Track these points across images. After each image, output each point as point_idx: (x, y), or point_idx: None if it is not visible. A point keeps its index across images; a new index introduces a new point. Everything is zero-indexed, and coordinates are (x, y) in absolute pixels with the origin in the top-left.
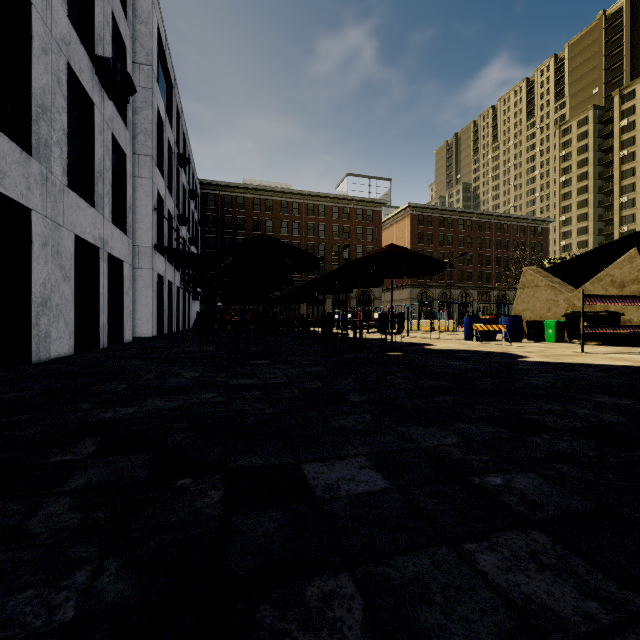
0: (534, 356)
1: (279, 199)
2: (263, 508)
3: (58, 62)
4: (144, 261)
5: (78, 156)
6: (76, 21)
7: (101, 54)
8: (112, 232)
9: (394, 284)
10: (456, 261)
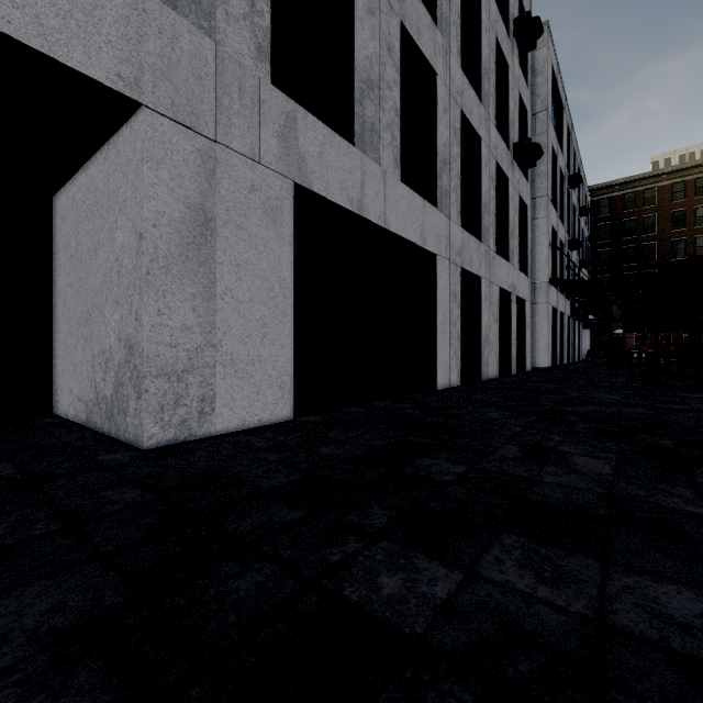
0: None
1: None
2: (702, 450)
3: (491, 166)
4: (539, 296)
5: (497, 225)
6: (496, 122)
7: (512, 135)
8: (518, 277)
9: None
10: None
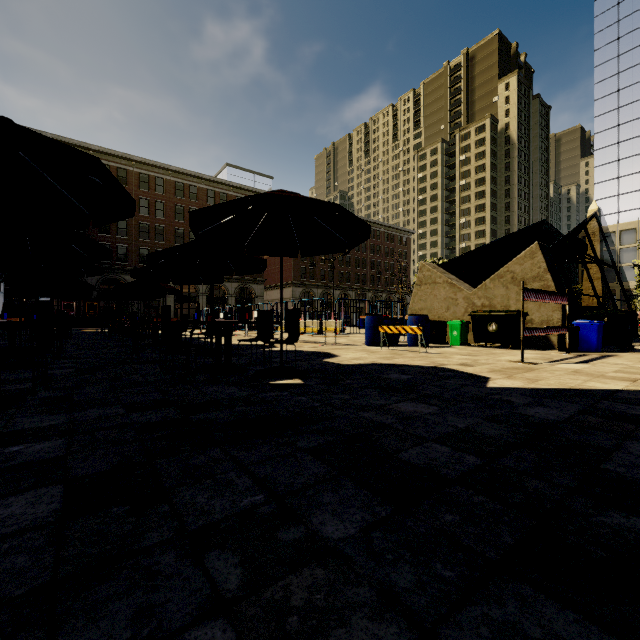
0: (491, 374)
1: (137, 170)
2: None
3: None
4: None
5: None
6: None
7: None
8: None
9: (276, 282)
10: (336, 262)
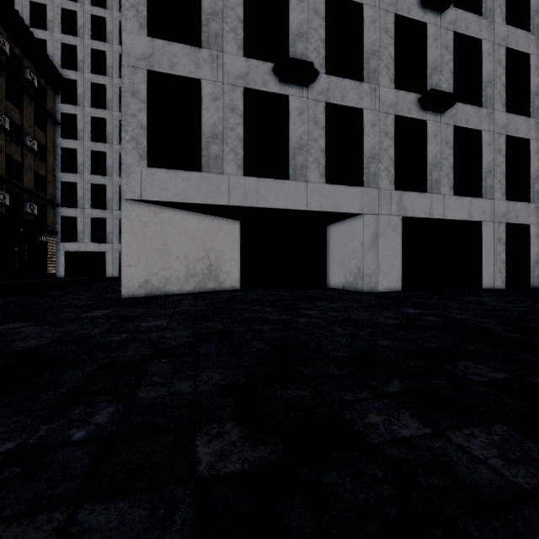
0: None
1: None
2: None
3: None
4: None
5: None
6: None
7: None
8: None
9: None
10: None
